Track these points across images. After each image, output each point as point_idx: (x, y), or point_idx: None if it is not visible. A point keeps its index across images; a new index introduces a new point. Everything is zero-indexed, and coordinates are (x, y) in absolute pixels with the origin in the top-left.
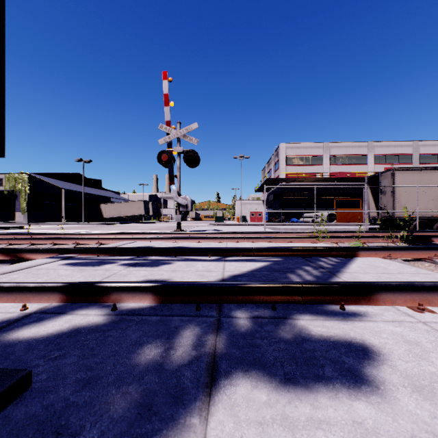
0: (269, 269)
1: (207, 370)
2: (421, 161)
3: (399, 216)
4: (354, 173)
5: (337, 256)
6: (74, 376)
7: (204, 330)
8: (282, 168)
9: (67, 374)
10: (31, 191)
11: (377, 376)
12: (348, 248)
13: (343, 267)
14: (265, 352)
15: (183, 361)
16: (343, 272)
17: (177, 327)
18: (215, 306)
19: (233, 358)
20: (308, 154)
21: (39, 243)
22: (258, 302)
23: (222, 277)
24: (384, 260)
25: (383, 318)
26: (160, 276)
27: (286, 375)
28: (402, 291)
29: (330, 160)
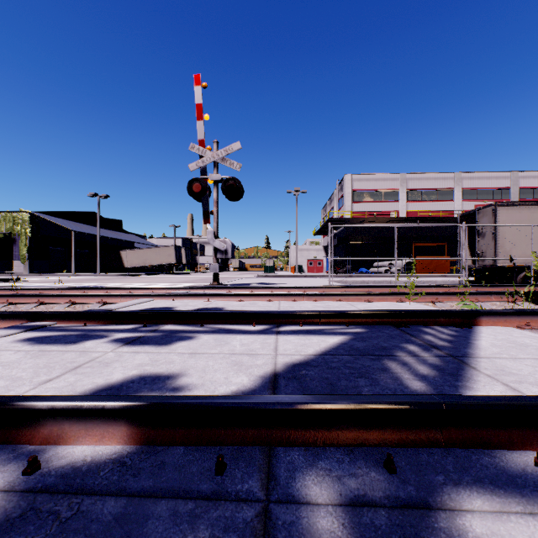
0: (350, 351)
1: None
2: (522, 197)
3: (503, 265)
4: (437, 212)
5: (447, 325)
6: None
7: None
8: (347, 206)
9: None
10: (33, 234)
11: None
12: (463, 312)
13: (469, 347)
14: None
15: None
16: (476, 357)
17: None
18: (258, 457)
19: None
20: (380, 188)
21: (20, 302)
22: (350, 442)
23: (274, 368)
24: (523, 332)
25: None
26: (166, 367)
27: None
28: None
29: (407, 195)
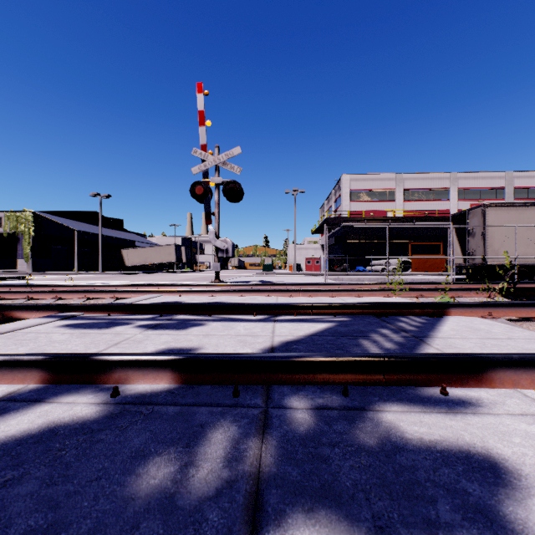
0: (333, 333)
1: (246, 509)
2: (516, 197)
3: (491, 264)
4: (433, 211)
5: (421, 315)
6: (25, 521)
7: (243, 431)
8: (345, 205)
9: (14, 516)
10: (36, 233)
11: (527, 521)
12: (435, 304)
13: (432, 330)
14: (339, 471)
15: (207, 489)
16: (434, 337)
17: (203, 425)
18: (260, 390)
19: (288, 483)
20: (377, 187)
21: (39, 297)
22: (322, 382)
23: (271, 344)
24: (483, 320)
25: (507, 409)
26: (187, 343)
27: (376, 519)
28: (527, 367)
29: (404, 195)
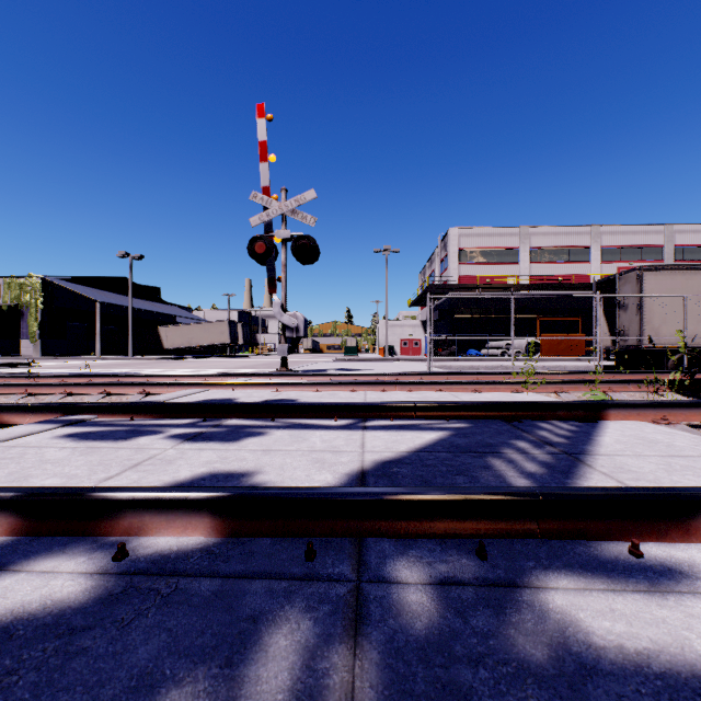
0: (449, 448)
1: None
2: (678, 258)
3: (650, 346)
4: (569, 276)
5: (569, 420)
6: None
7: (322, 631)
8: (452, 269)
9: None
10: (45, 305)
11: None
12: (587, 403)
13: (589, 443)
14: None
15: None
16: (595, 454)
17: (257, 618)
18: (348, 547)
19: None
20: (494, 245)
21: (41, 392)
22: (442, 533)
23: (361, 466)
24: (657, 427)
25: None
26: (239, 464)
27: None
28: None
29: (530, 255)
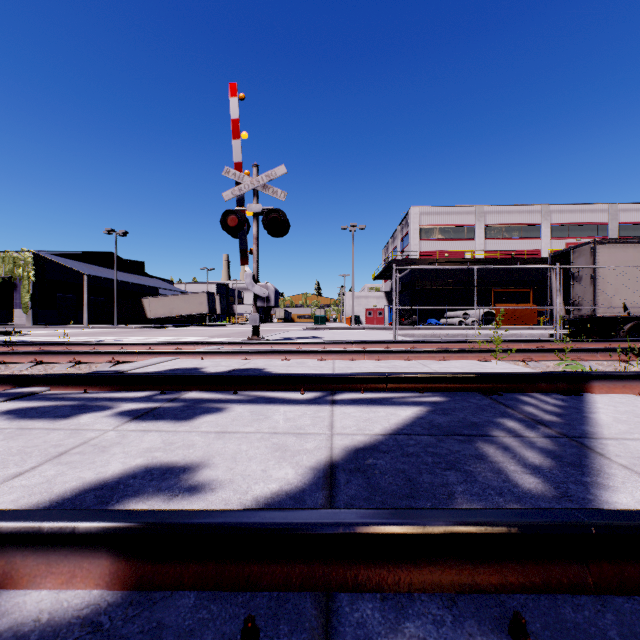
0: (430, 429)
1: None
2: (622, 234)
3: (603, 315)
4: (521, 251)
5: (550, 392)
6: None
7: None
8: (414, 244)
9: None
10: (37, 278)
11: None
12: (569, 375)
13: (586, 423)
14: None
15: None
16: (600, 438)
17: None
18: (310, 614)
19: None
20: (452, 223)
21: (12, 361)
22: (449, 584)
23: (329, 455)
24: None
25: None
26: (184, 453)
27: None
28: None
29: (485, 232)
